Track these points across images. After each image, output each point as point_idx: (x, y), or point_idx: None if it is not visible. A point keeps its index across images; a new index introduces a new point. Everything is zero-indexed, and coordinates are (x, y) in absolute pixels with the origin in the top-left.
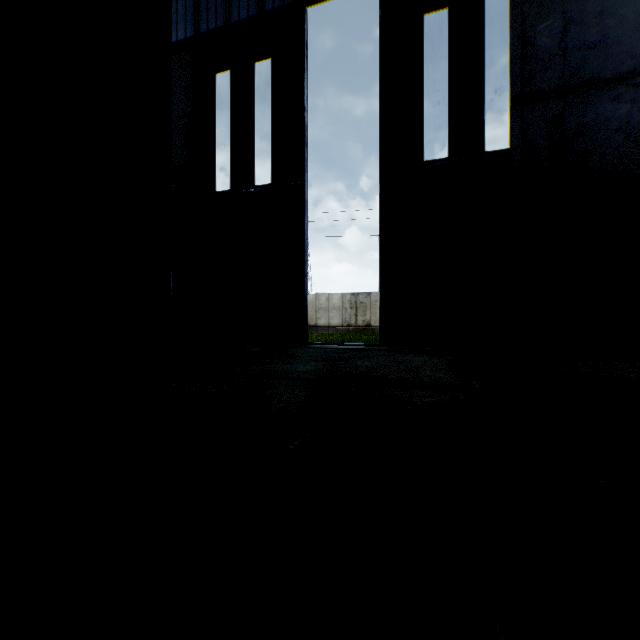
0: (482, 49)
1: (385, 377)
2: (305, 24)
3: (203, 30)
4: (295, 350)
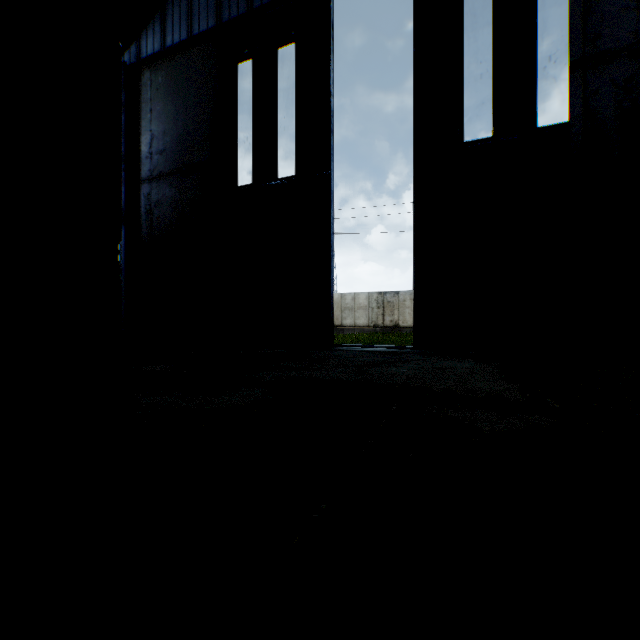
0: (533, 11)
1: (430, 389)
2: (331, 2)
3: (225, 19)
4: (320, 353)
